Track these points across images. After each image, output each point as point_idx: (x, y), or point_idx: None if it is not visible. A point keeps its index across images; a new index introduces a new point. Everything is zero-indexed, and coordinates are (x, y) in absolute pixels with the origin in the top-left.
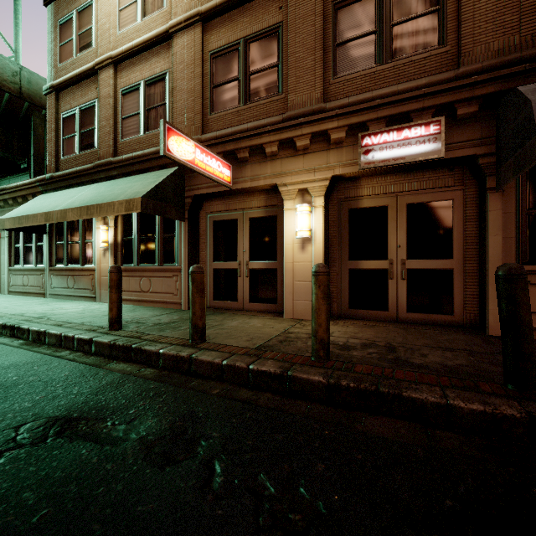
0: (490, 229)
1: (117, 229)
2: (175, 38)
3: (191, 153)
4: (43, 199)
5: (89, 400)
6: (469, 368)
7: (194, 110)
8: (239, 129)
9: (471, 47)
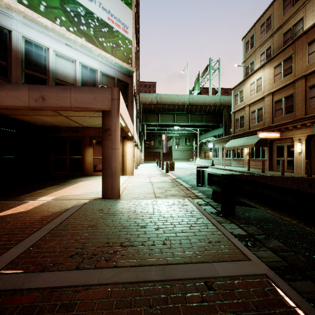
0: None
1: (249, 149)
2: (265, 98)
3: (265, 135)
4: (231, 142)
5: None
6: None
7: (270, 117)
8: (281, 123)
9: None
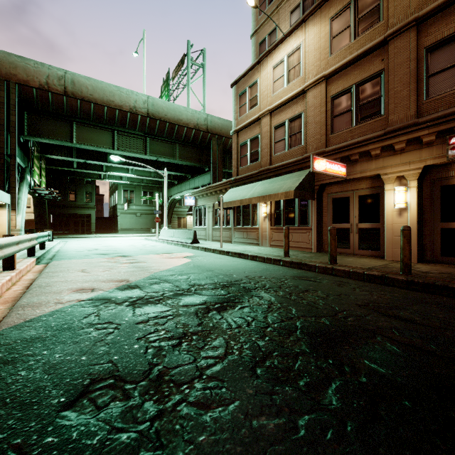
0: None
1: (271, 206)
2: (308, 92)
3: (324, 166)
4: (233, 192)
5: (299, 274)
6: None
7: (320, 133)
8: (352, 142)
9: None
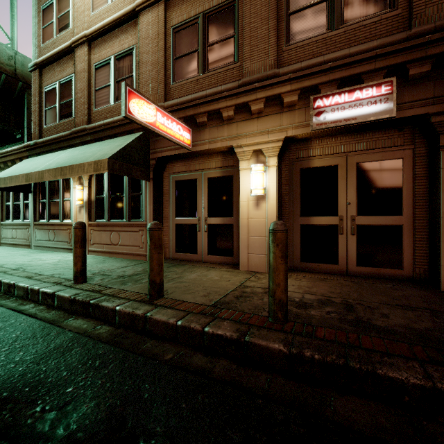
0: (443, 186)
1: (91, 189)
2: (141, 15)
3: (152, 116)
4: (26, 162)
5: (27, 372)
6: (439, 333)
7: (158, 80)
8: (198, 96)
9: (423, 8)
